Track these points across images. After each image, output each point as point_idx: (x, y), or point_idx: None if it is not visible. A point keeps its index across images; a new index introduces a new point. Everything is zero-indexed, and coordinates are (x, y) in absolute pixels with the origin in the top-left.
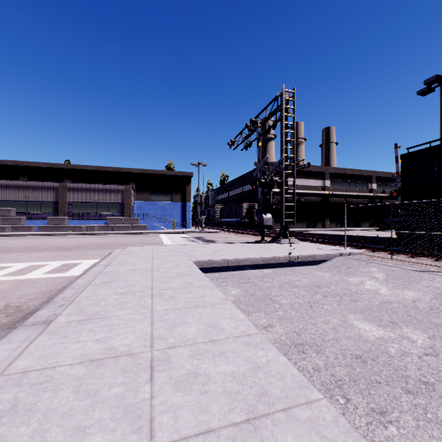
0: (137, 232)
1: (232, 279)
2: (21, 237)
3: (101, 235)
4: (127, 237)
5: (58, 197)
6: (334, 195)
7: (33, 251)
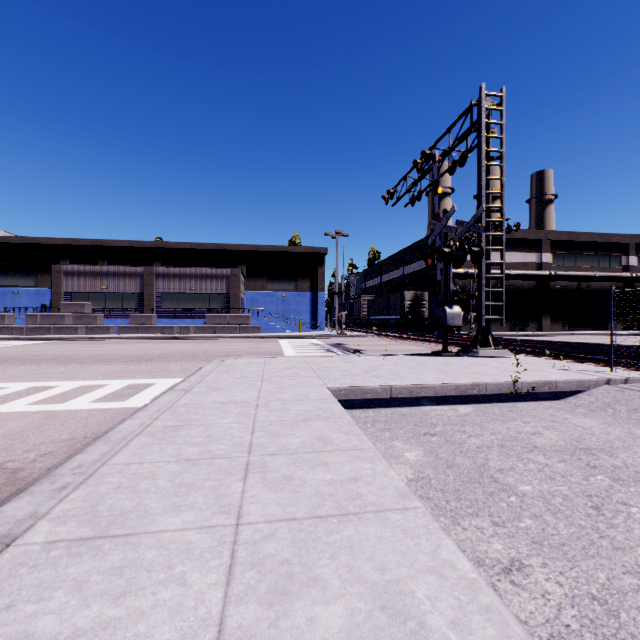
0: (247, 335)
1: (401, 424)
2: (95, 341)
3: (197, 339)
4: (232, 343)
5: (143, 286)
6: (559, 276)
7: (98, 363)
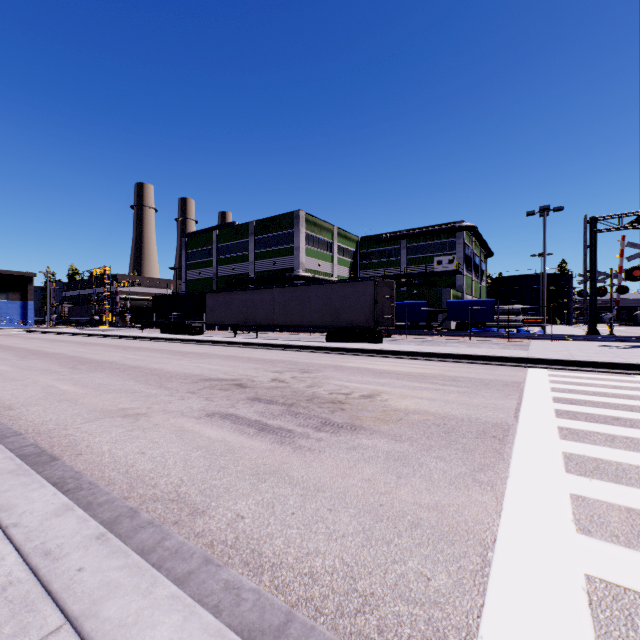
0: None
1: None
2: None
3: None
4: None
5: None
6: None
7: None
